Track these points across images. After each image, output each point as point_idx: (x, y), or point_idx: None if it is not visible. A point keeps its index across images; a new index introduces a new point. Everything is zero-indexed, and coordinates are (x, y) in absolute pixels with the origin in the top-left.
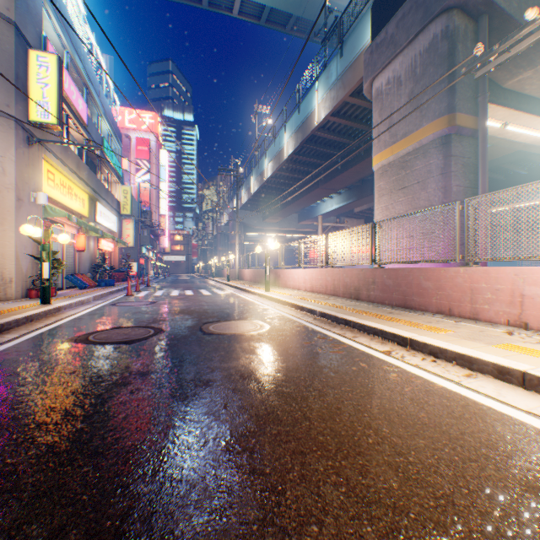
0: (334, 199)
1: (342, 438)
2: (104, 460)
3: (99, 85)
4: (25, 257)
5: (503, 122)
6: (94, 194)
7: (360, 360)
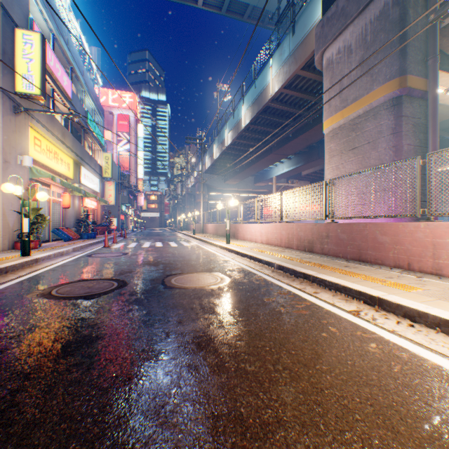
0: (285, 164)
1: None
2: None
3: (83, 66)
4: (12, 213)
5: (445, 88)
6: (78, 159)
7: (329, 323)
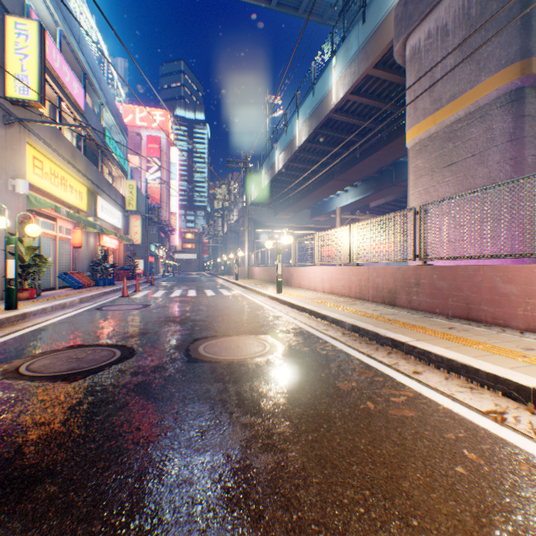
0: (349, 193)
1: None
2: None
3: (100, 72)
4: (1, 253)
5: None
6: (93, 187)
7: (460, 441)
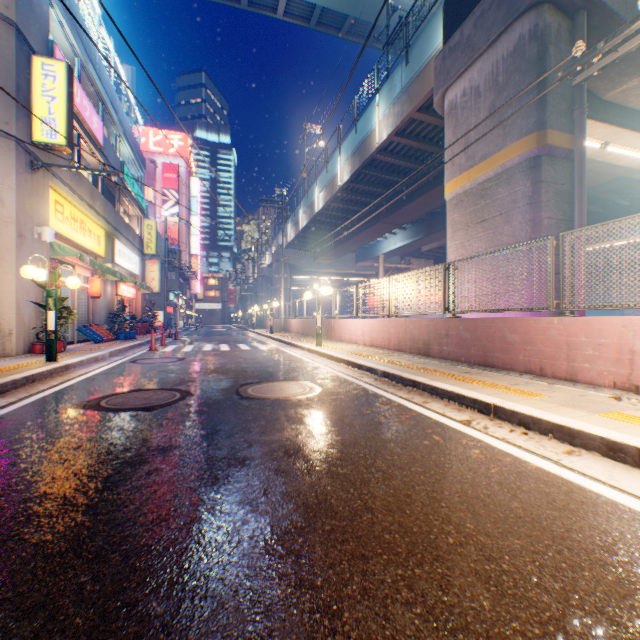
0: (398, 236)
1: (414, 536)
2: (107, 566)
3: (118, 100)
4: (28, 305)
5: (602, 142)
6: (111, 230)
7: (433, 432)
